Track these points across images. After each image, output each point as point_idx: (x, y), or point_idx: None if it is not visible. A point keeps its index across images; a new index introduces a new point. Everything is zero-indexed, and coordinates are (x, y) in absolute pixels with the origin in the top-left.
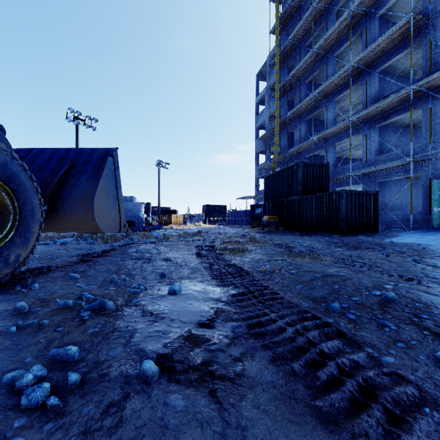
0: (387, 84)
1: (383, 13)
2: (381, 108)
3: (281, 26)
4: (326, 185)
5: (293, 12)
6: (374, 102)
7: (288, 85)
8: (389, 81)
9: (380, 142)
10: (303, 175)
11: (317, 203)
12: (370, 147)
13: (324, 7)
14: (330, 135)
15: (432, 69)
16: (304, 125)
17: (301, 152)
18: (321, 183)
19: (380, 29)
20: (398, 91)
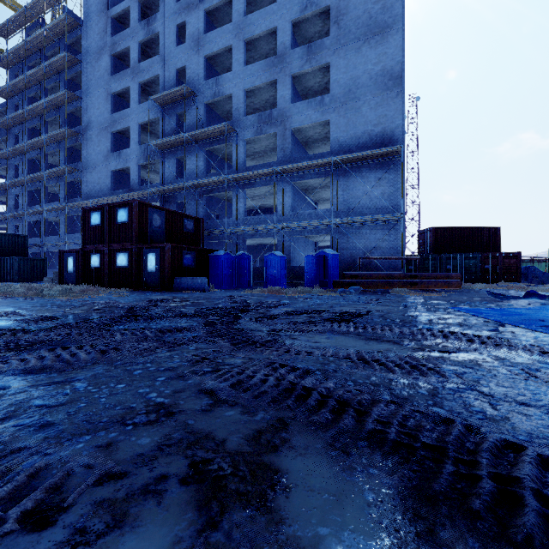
0: (78, 189)
1: (72, 146)
2: (62, 207)
3: (6, 94)
4: (25, 250)
5: (17, 91)
6: (64, 200)
7: (12, 154)
8: (80, 188)
9: (72, 225)
10: (2, 242)
11: (7, 263)
12: (63, 228)
13: (37, 113)
14: (40, 212)
15: (83, 196)
16: (27, 195)
17: (24, 216)
18: (21, 248)
19: (72, 154)
20: (73, 200)
